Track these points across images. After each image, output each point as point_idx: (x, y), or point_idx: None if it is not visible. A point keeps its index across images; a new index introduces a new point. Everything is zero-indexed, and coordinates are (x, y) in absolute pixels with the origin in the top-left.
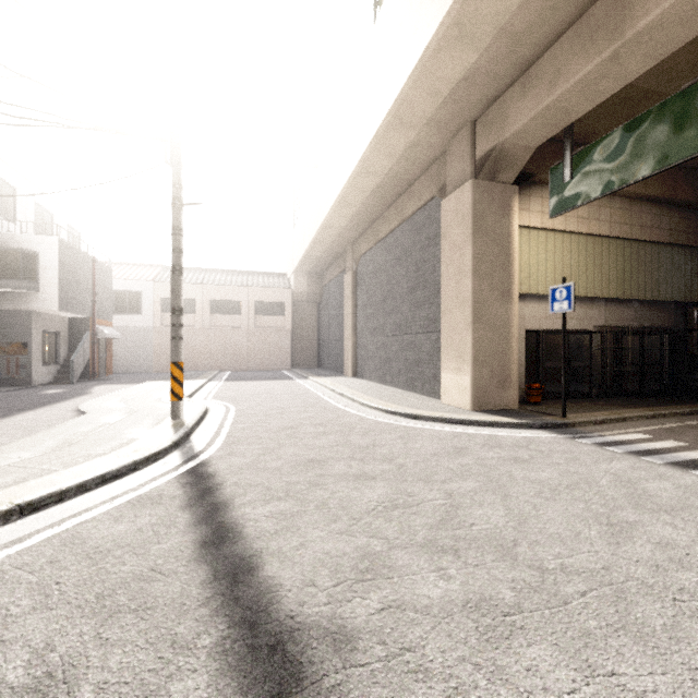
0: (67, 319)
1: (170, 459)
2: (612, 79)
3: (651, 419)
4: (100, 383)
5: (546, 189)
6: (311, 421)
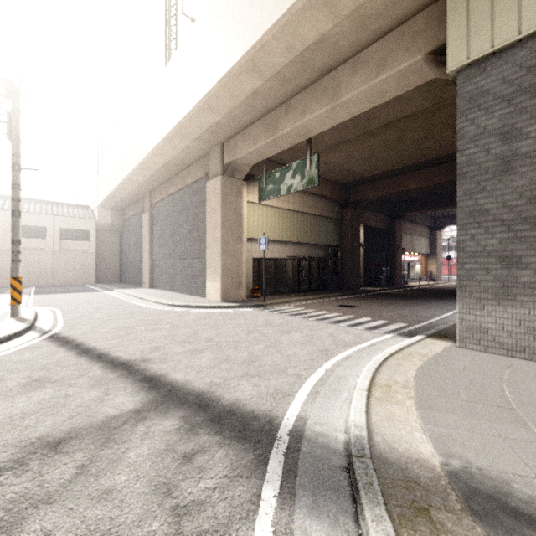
0: None
1: (31, 334)
2: (277, 147)
3: (303, 301)
4: None
5: None
6: (122, 313)
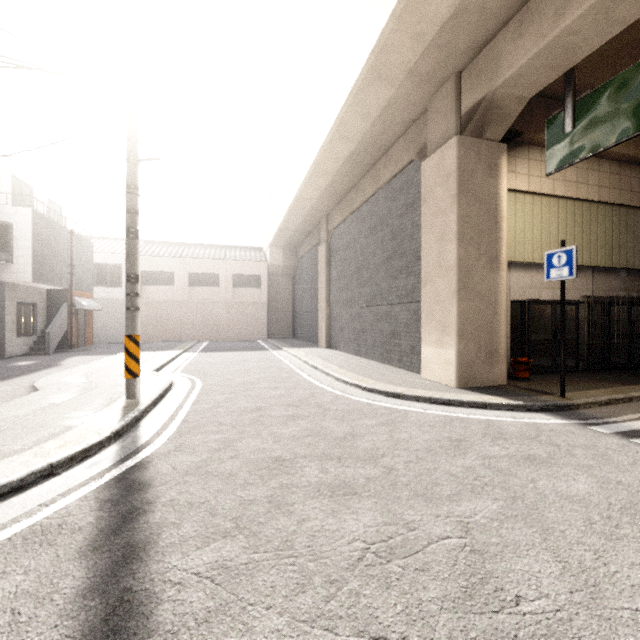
0: (44, 290)
1: (103, 457)
2: None
3: None
4: (76, 354)
5: (533, 150)
6: (281, 400)
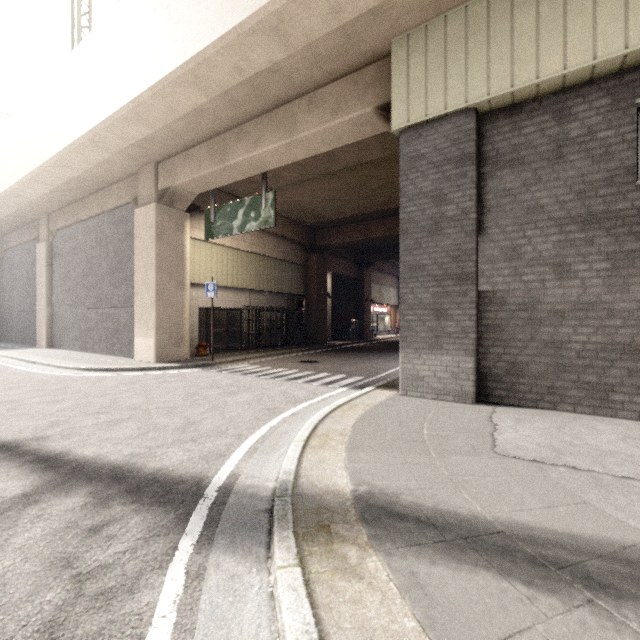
0: None
1: None
2: (227, 177)
3: (260, 358)
4: None
5: None
6: (0, 382)
